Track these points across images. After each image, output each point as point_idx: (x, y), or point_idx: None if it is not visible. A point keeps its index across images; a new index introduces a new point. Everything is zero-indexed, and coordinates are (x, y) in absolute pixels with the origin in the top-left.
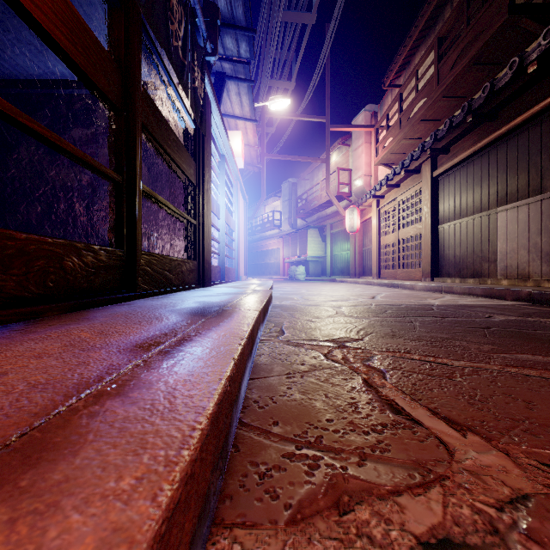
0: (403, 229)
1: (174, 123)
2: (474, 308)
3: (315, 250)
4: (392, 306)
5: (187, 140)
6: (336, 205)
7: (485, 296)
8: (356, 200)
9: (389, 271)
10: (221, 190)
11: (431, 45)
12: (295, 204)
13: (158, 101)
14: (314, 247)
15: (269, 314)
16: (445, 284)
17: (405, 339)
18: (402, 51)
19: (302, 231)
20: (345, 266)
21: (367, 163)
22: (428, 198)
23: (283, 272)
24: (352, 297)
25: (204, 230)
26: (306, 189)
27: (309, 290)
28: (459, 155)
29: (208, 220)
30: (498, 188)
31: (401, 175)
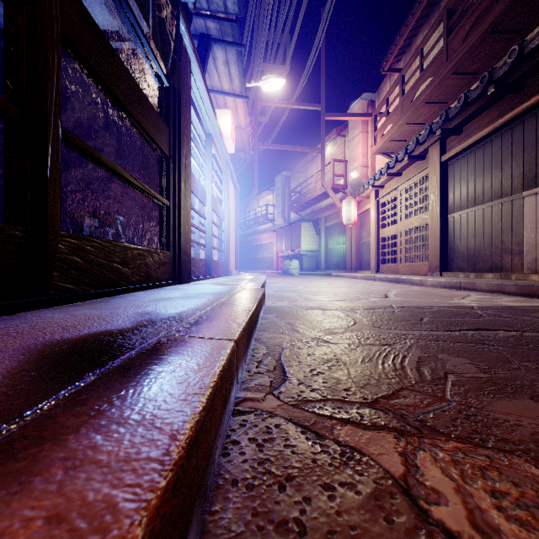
0: (405, 220)
1: (144, 83)
2: (534, 312)
3: (310, 244)
4: (421, 309)
5: (159, 102)
6: (332, 197)
7: (521, 295)
8: (351, 192)
9: (389, 265)
10: (207, 173)
11: (439, 17)
12: (288, 197)
13: (125, 57)
14: (308, 240)
15: (259, 326)
16: (462, 279)
17: (530, 396)
18: (403, 32)
19: (296, 224)
20: (340, 260)
21: (363, 154)
22: (436, 184)
23: (276, 267)
24: (361, 296)
25: (180, 214)
26: (300, 182)
27: (307, 286)
28: (474, 135)
29: (187, 202)
30: (523, 169)
31: (404, 162)
